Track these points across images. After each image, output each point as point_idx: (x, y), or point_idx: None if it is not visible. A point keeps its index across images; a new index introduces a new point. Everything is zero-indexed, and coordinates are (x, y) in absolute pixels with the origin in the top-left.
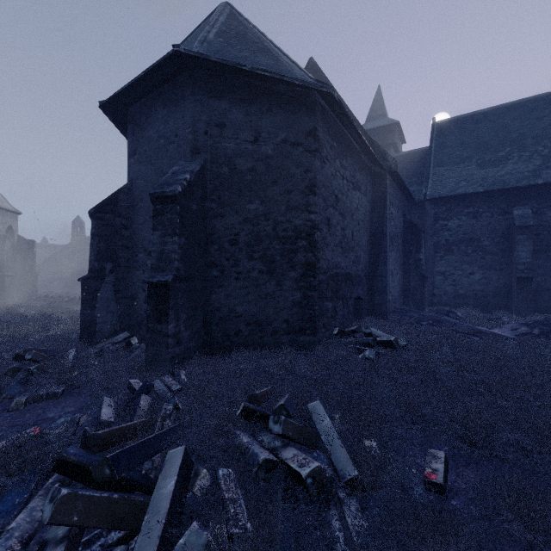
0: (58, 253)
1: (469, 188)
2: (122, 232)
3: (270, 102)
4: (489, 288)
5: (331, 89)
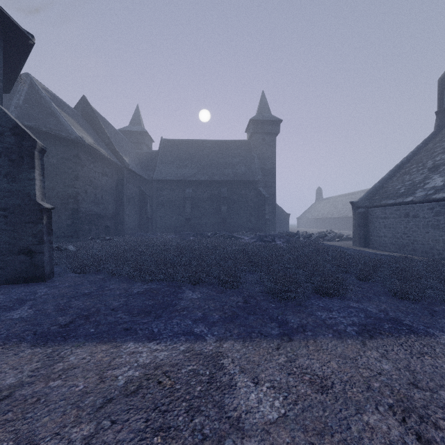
0: None
1: (171, 177)
2: None
3: (55, 141)
4: (178, 223)
5: (85, 141)
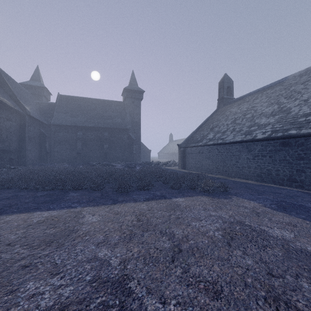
0: None
1: (66, 123)
2: None
3: None
4: (72, 156)
5: None
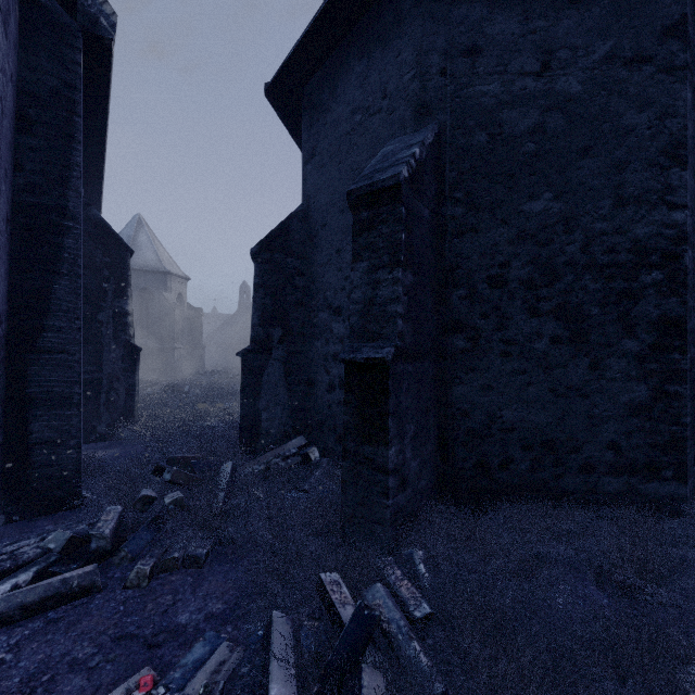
0: (225, 323)
1: None
2: (295, 281)
3: None
4: None
5: None
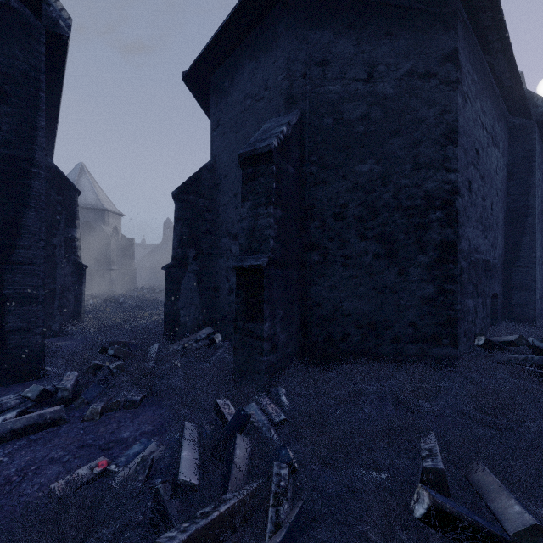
0: (152, 251)
1: None
2: (205, 215)
3: (390, 22)
4: None
5: None
